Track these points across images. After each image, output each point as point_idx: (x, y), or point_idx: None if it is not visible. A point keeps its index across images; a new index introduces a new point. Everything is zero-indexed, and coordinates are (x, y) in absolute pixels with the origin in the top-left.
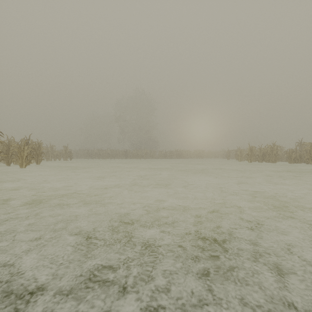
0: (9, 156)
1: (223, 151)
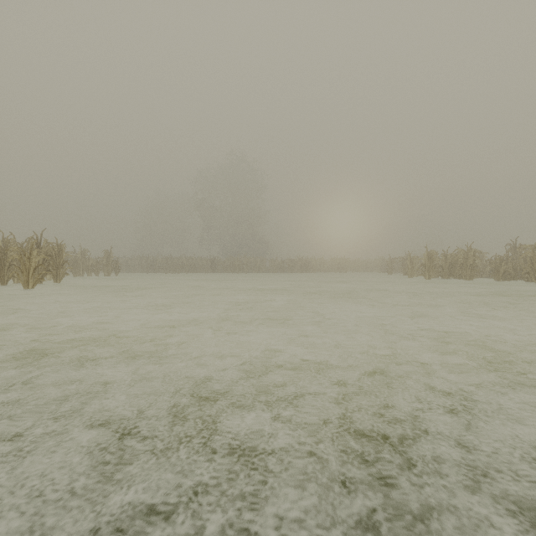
0: (4, 269)
1: (380, 259)
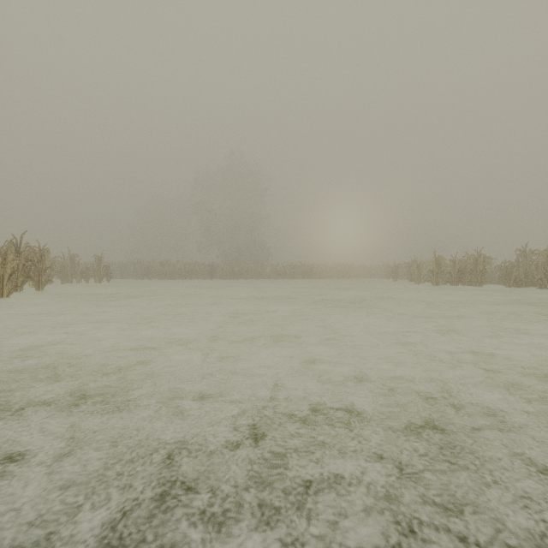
0: None
1: (384, 265)
